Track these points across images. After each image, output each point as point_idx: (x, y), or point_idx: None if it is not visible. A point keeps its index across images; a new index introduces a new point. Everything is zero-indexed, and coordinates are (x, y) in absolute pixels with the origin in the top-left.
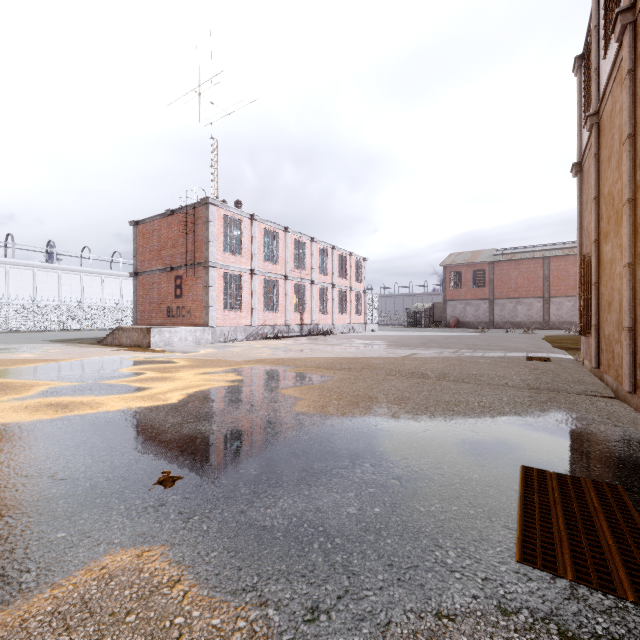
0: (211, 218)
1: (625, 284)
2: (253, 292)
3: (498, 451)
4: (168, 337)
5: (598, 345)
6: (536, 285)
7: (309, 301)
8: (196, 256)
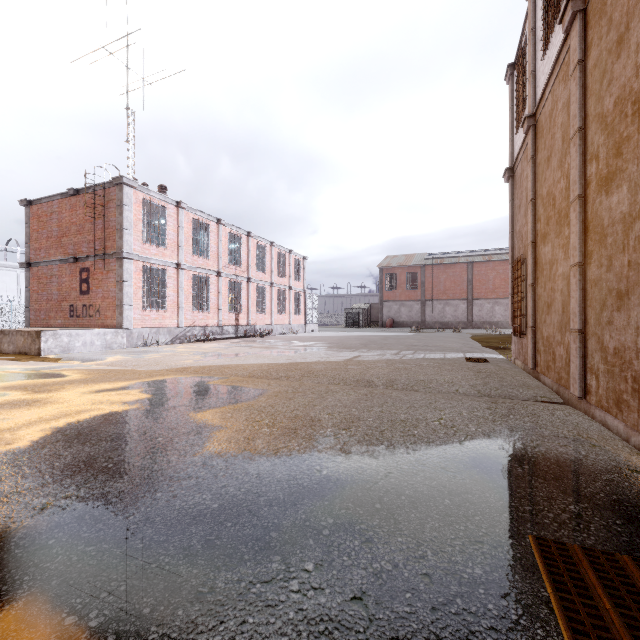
0: (126, 201)
1: (574, 284)
2: (180, 289)
3: (489, 507)
4: (67, 342)
5: (534, 346)
6: (461, 288)
7: (245, 300)
8: (107, 245)
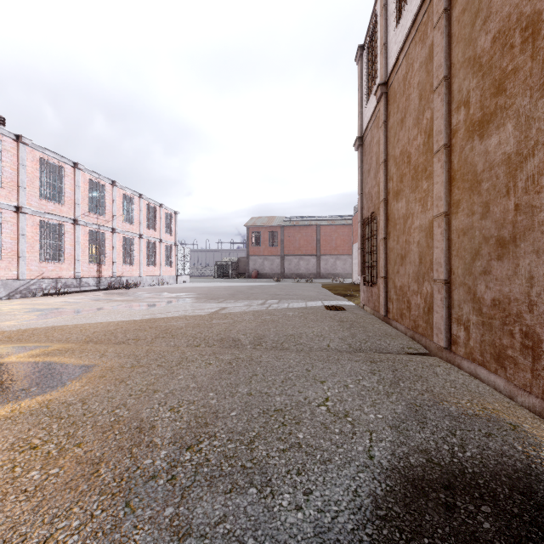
0: None
1: (439, 234)
2: (21, 236)
3: None
4: None
5: (385, 294)
6: (312, 246)
7: (109, 251)
8: None
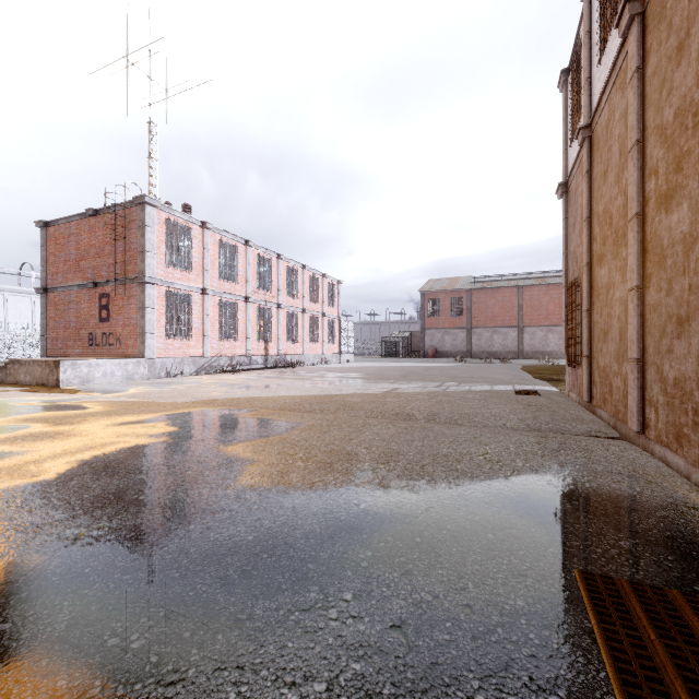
0: (148, 222)
1: (632, 310)
2: (205, 316)
3: (534, 541)
4: (86, 372)
5: (590, 377)
6: (511, 314)
7: (275, 328)
8: (128, 269)
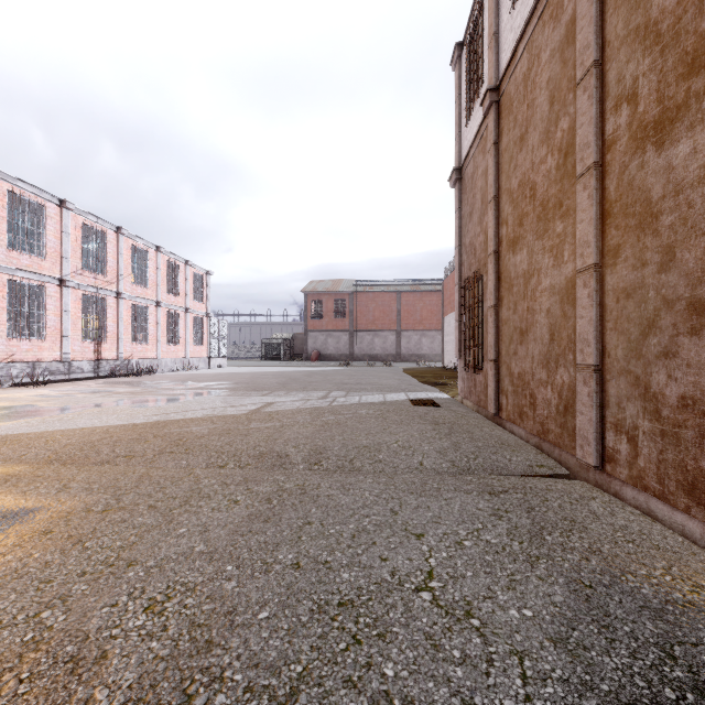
0: None
1: (586, 298)
2: None
3: None
4: None
5: (496, 385)
6: (390, 318)
7: (113, 324)
8: None
